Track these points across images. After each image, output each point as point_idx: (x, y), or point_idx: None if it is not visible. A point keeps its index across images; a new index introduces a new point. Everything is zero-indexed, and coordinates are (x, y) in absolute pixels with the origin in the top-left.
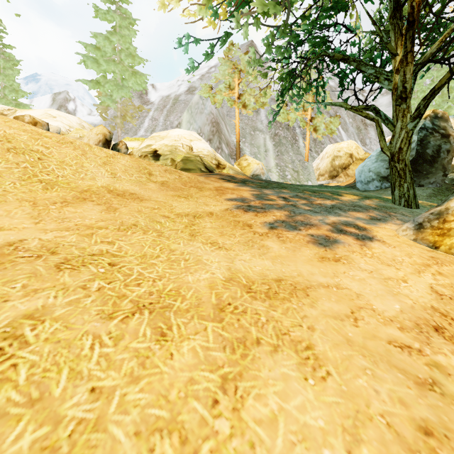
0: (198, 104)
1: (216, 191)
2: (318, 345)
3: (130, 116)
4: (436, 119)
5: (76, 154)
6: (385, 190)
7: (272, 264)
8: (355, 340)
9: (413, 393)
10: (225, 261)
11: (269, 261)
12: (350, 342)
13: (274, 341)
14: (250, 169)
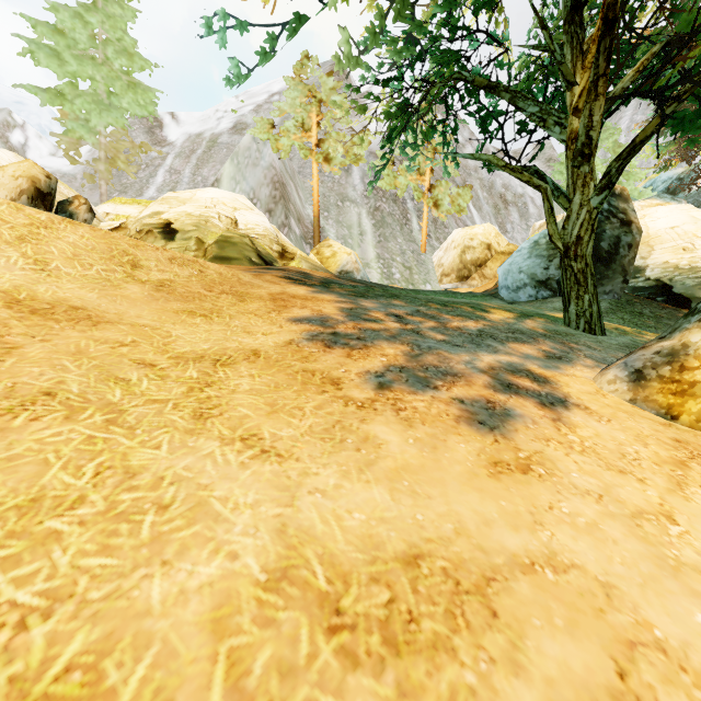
0: (251, 150)
1: (271, 301)
2: None
3: (125, 161)
4: (613, 197)
5: None
6: (543, 302)
7: (392, 497)
8: None
9: None
10: (272, 500)
11: (382, 488)
12: None
13: None
14: (336, 262)
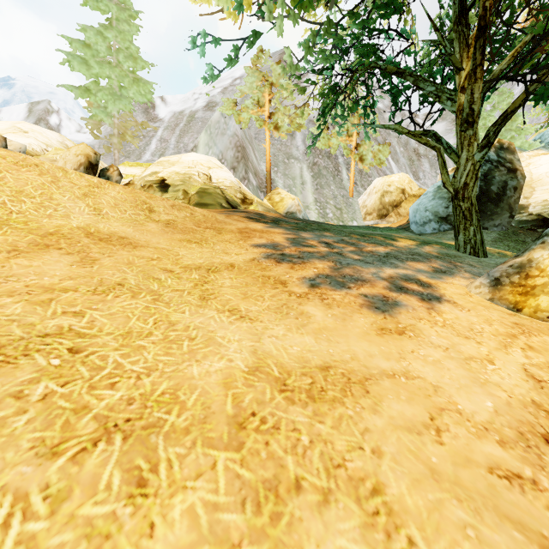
0: (220, 123)
1: (239, 233)
2: (389, 485)
3: (131, 135)
4: (502, 150)
5: (43, 181)
6: (444, 233)
7: (315, 341)
8: (443, 469)
9: None
10: (248, 339)
11: (310, 337)
12: (436, 474)
13: (323, 482)
14: (283, 206)
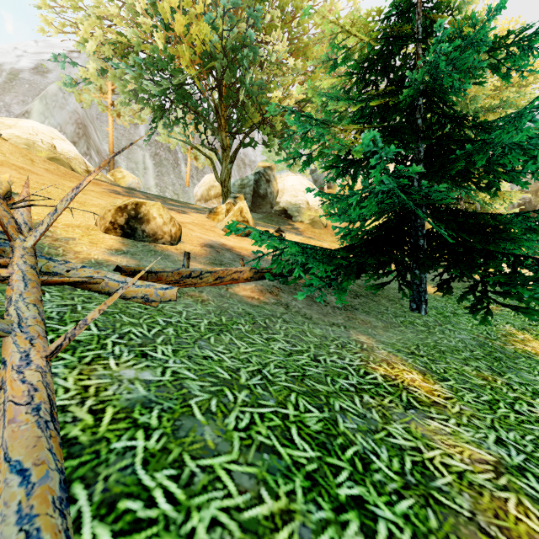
0: (58, 97)
1: (93, 183)
2: None
3: None
4: (266, 169)
5: None
6: None
7: None
8: None
9: None
10: (105, 202)
11: None
12: None
13: None
14: (125, 182)
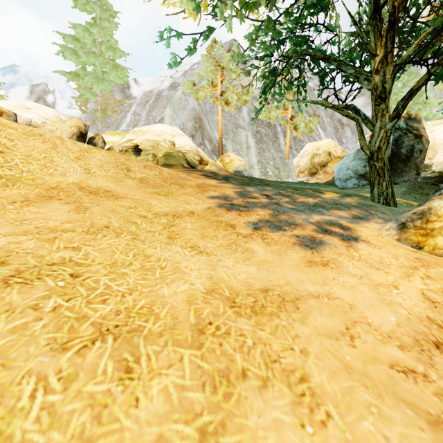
0: (181, 100)
1: (197, 188)
2: (313, 375)
3: (111, 110)
4: (410, 120)
5: (46, 147)
6: (362, 187)
7: (258, 270)
8: (354, 365)
9: (428, 437)
10: (206, 268)
11: (254, 267)
12: (349, 368)
13: (263, 372)
14: (232, 166)
